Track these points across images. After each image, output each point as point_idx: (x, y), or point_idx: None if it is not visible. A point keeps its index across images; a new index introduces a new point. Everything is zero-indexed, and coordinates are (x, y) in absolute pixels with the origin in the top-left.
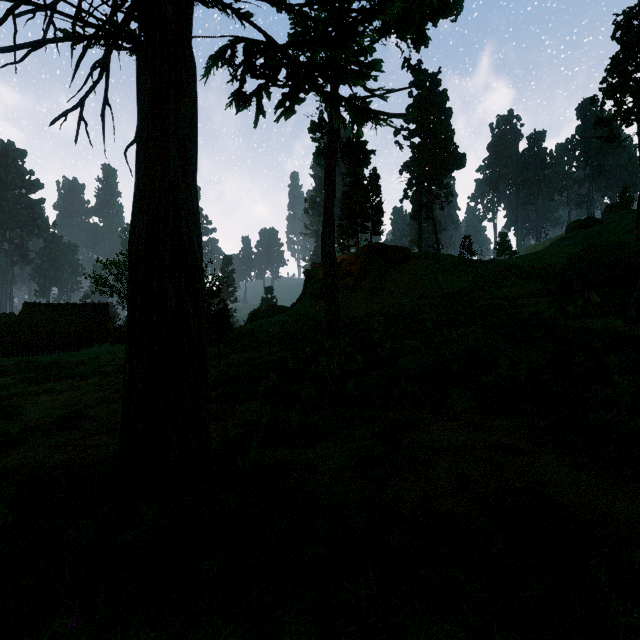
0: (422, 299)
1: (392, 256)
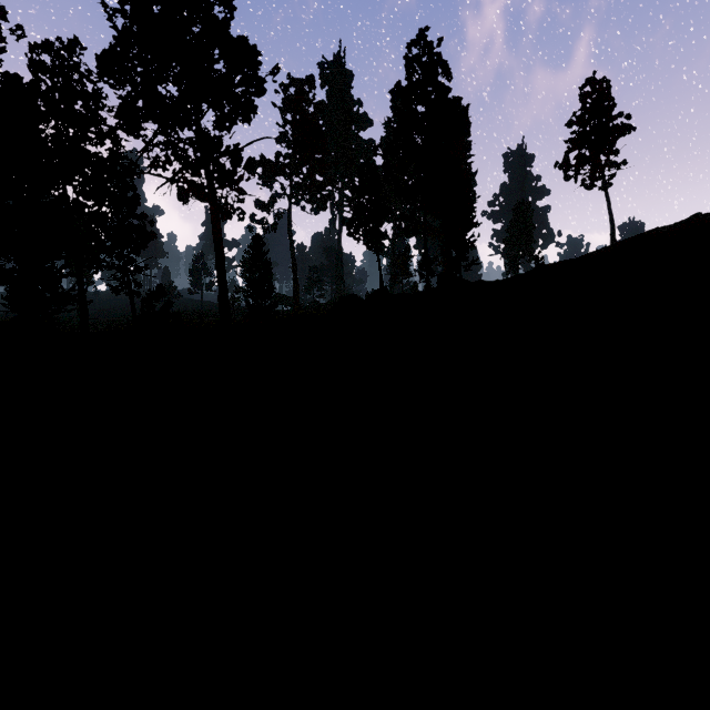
0: None
1: None
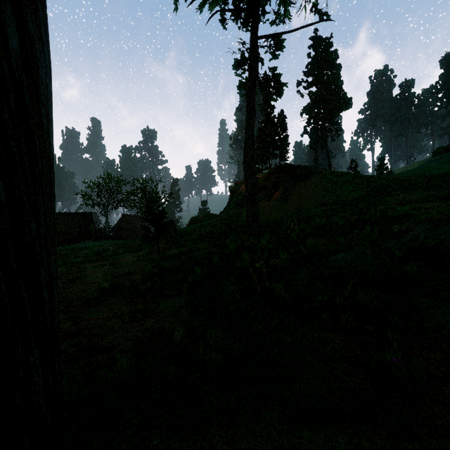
0: (324, 205)
1: (298, 173)
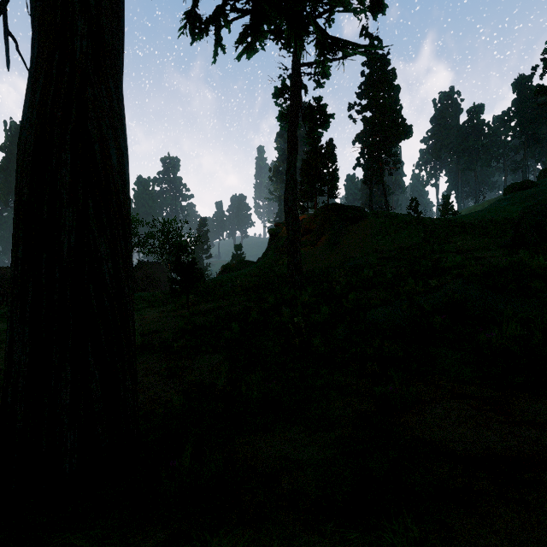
0: (377, 253)
1: (348, 215)
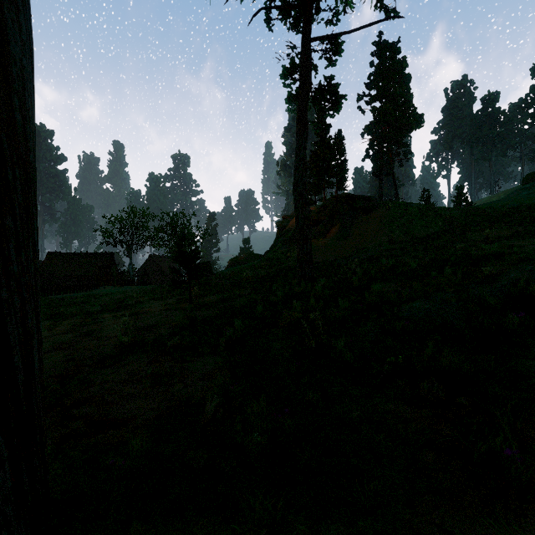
0: (391, 244)
1: (359, 205)
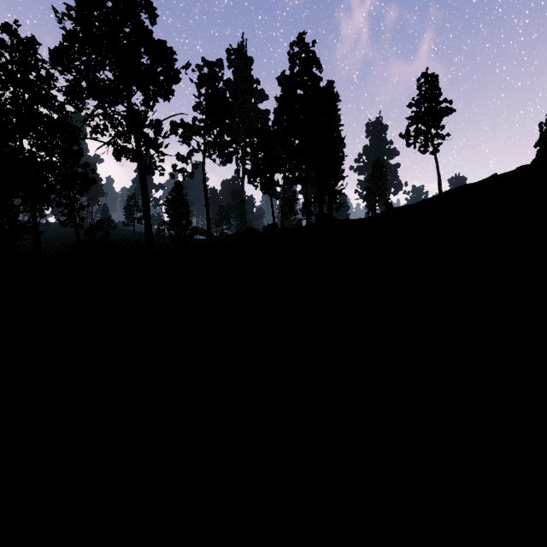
0: None
1: None
